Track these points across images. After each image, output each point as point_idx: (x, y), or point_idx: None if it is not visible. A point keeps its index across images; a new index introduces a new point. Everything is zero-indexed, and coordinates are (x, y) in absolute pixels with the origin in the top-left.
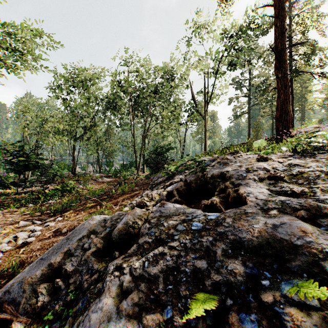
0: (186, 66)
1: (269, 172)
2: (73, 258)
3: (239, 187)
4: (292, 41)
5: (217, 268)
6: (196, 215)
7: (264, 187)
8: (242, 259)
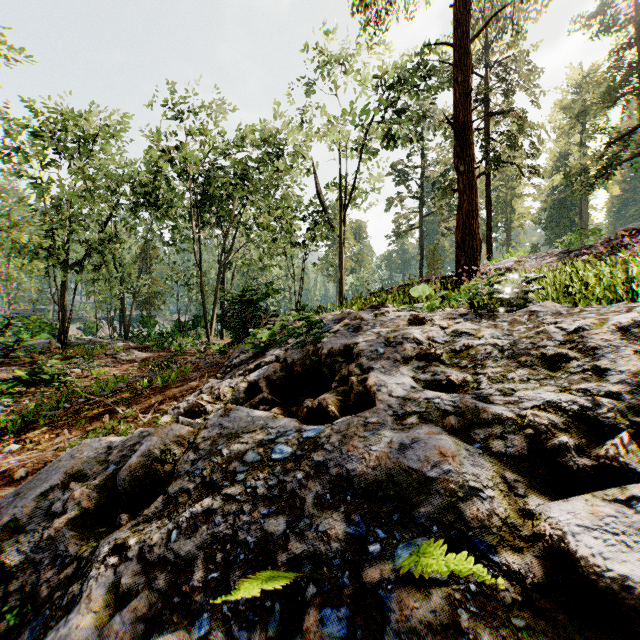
0: (306, 134)
1: (420, 347)
2: (22, 537)
3: (369, 374)
4: (490, 108)
5: (301, 531)
6: (284, 431)
7: (409, 374)
8: (345, 509)
